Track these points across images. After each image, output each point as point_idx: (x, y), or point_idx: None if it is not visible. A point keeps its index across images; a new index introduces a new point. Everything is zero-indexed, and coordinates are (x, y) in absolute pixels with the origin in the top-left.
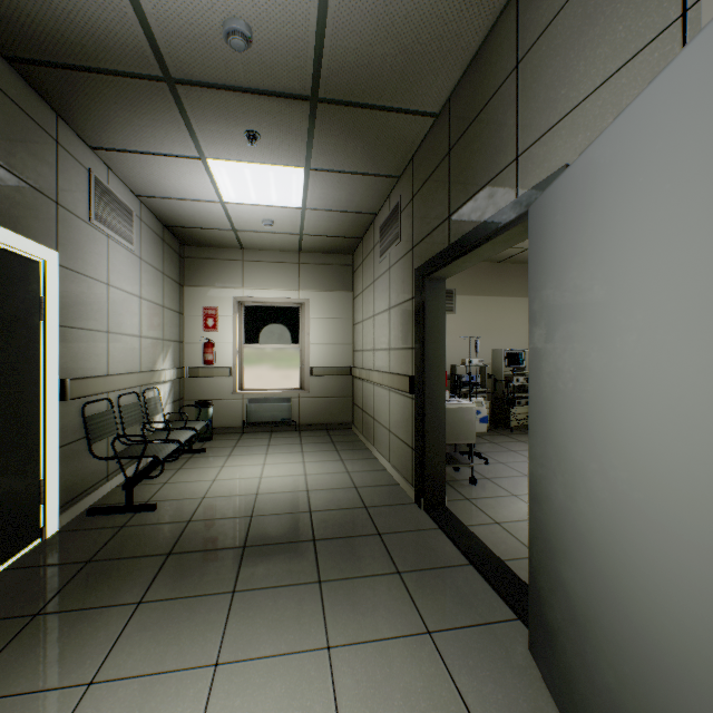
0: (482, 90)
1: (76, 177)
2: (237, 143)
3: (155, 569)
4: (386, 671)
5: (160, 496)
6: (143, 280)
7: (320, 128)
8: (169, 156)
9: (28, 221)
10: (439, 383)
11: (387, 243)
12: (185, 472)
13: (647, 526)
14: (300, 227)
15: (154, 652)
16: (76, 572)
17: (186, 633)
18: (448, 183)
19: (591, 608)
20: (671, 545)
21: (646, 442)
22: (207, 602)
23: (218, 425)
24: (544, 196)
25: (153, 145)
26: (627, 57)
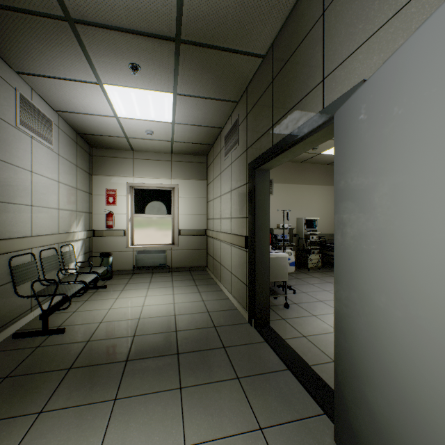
0: (297, 35)
1: (4, 93)
2: (124, 72)
3: (57, 382)
4: None
5: (70, 321)
6: (60, 169)
7: (183, 63)
8: (76, 81)
9: None
10: (265, 241)
11: (229, 147)
12: (90, 303)
13: None
14: (171, 136)
15: None
16: None
17: (74, 439)
18: (272, 103)
19: (395, 429)
20: None
21: None
22: (94, 409)
23: (116, 268)
24: (348, 102)
25: (63, 72)
26: None
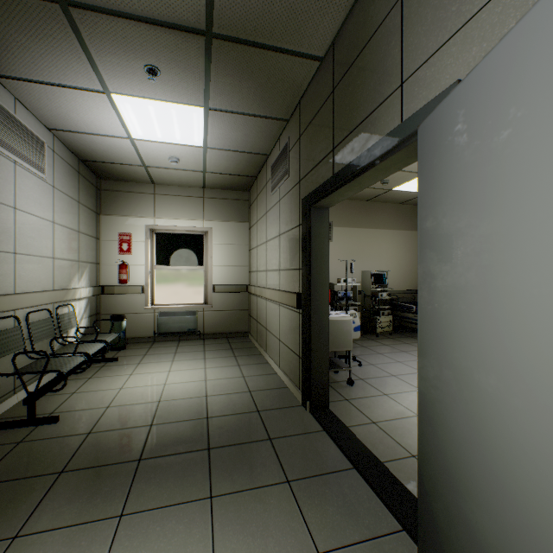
0: (366, 27)
1: None
2: (139, 77)
3: (42, 492)
4: None
5: (66, 406)
6: (56, 206)
7: (216, 66)
8: (74, 88)
9: None
10: (323, 300)
11: (277, 179)
12: (95, 381)
13: None
14: (203, 165)
15: None
16: None
17: None
18: (332, 119)
19: None
20: None
21: None
22: (91, 531)
23: (132, 335)
24: (439, 109)
25: (56, 75)
26: None
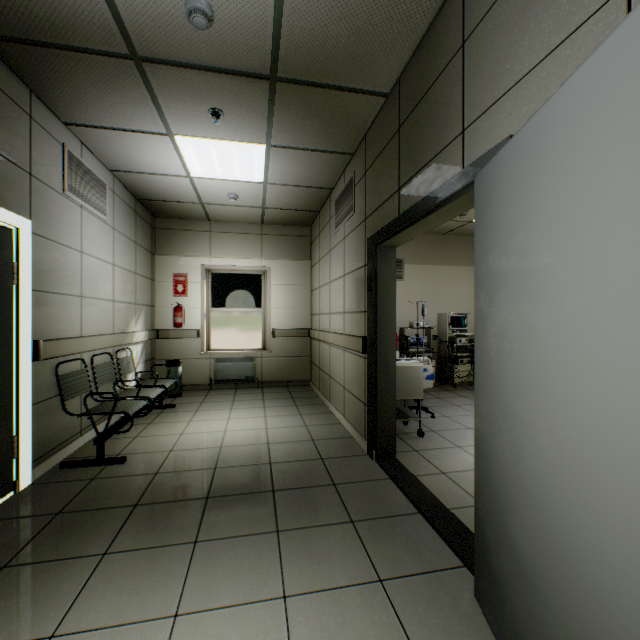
0: (430, 70)
1: (49, 151)
2: (202, 120)
3: (121, 521)
4: (339, 620)
5: (131, 449)
6: (116, 248)
7: (279, 107)
8: (139, 132)
9: (1, 190)
10: (390, 344)
11: (341, 215)
12: (155, 427)
13: (599, 486)
14: (262, 201)
15: (116, 603)
16: (45, 523)
17: (148, 584)
18: (398, 157)
19: (538, 563)
20: (624, 507)
21: (597, 403)
22: (170, 552)
23: (188, 382)
24: (490, 165)
25: (123, 121)
26: (571, 29)
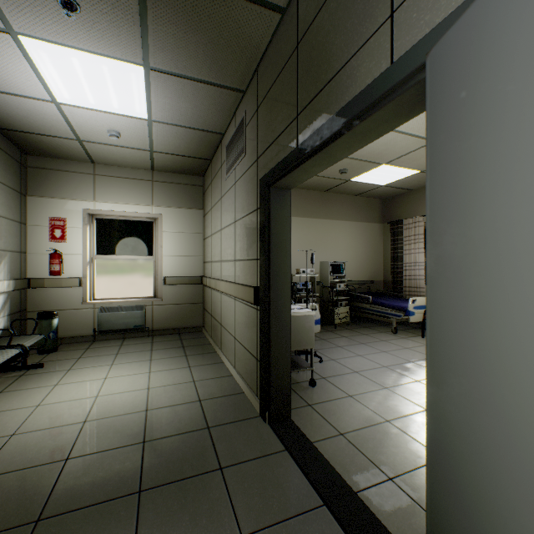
0: None
1: None
2: (52, 13)
3: None
4: None
5: None
6: None
7: (153, 7)
8: None
9: None
10: (284, 295)
11: (232, 159)
12: (5, 397)
13: None
14: (149, 143)
15: None
16: None
17: None
18: (296, 80)
19: None
20: None
21: None
22: None
23: (67, 334)
24: (472, 10)
25: None
26: None
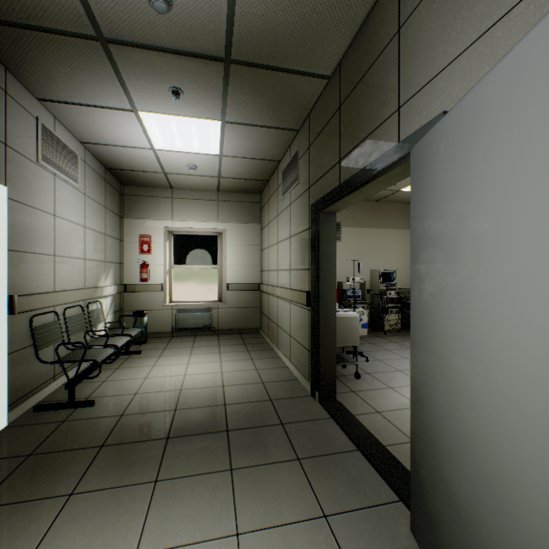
0: (368, 54)
1: (24, 123)
2: (164, 98)
3: (88, 461)
4: None
5: (99, 392)
6: (87, 212)
7: (233, 86)
8: (107, 108)
9: None
10: (331, 298)
11: (288, 184)
12: (122, 371)
13: (541, 445)
14: (218, 171)
15: (79, 544)
16: (17, 465)
17: (110, 524)
18: (339, 133)
19: (475, 510)
20: None
21: (539, 364)
22: (132, 492)
23: (152, 330)
24: (426, 138)
25: (92, 98)
26: (503, 12)
